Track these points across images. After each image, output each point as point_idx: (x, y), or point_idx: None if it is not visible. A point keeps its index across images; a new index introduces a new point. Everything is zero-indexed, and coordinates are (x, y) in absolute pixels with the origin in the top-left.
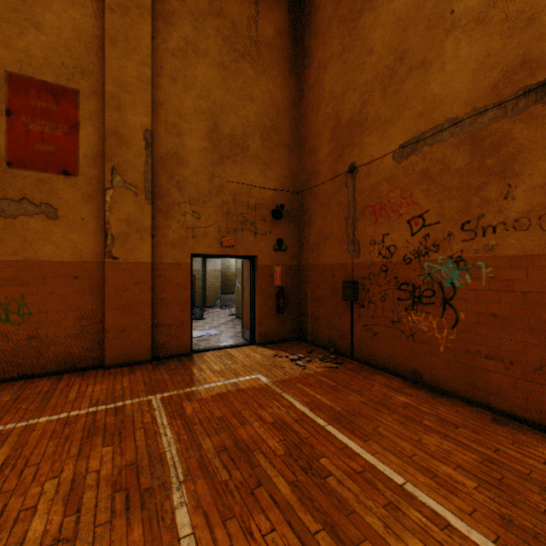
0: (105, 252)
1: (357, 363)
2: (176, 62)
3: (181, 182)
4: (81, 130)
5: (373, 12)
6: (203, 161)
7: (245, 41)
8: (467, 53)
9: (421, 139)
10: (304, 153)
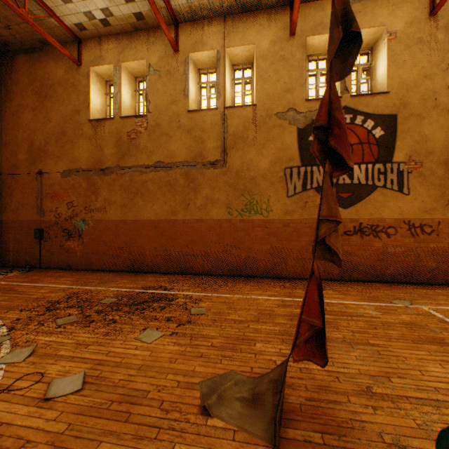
0: None
1: (43, 269)
2: None
3: None
4: None
5: (52, 103)
6: None
7: None
8: (87, 148)
9: (72, 171)
10: (8, 151)
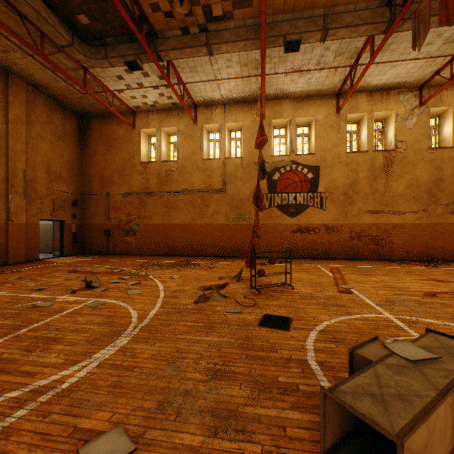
0: (9, 218)
1: (110, 255)
2: (34, 142)
3: (36, 190)
4: None
5: (116, 150)
6: (45, 182)
7: (61, 133)
8: (139, 179)
9: (129, 194)
10: (86, 180)
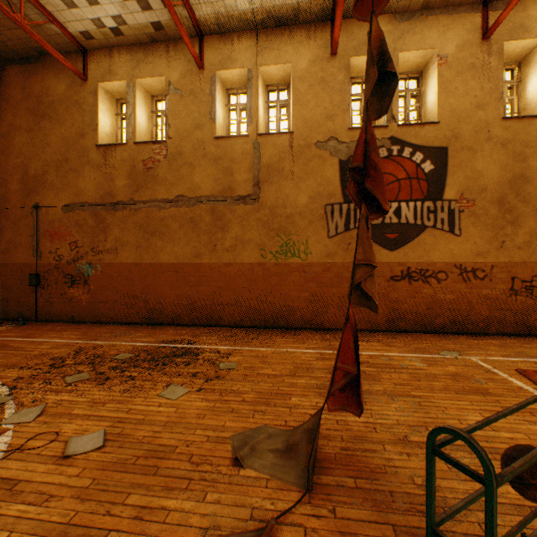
0: None
1: (41, 322)
2: None
3: None
4: None
5: (51, 124)
6: None
7: None
8: (94, 178)
9: (76, 206)
10: None
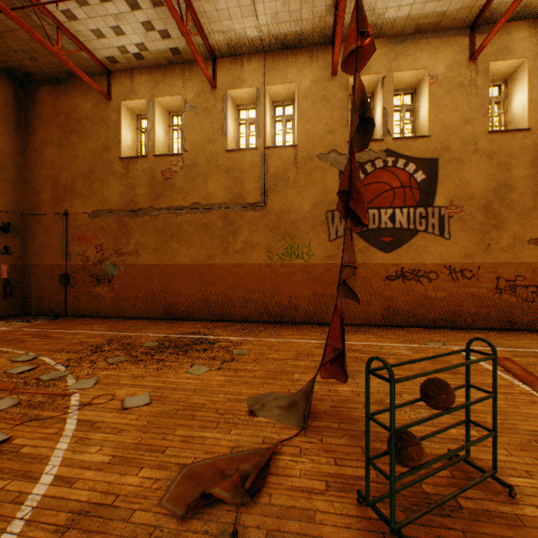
0: None
1: (70, 317)
2: None
3: None
4: None
5: (79, 138)
6: None
7: None
8: (118, 187)
9: (102, 212)
10: (30, 190)
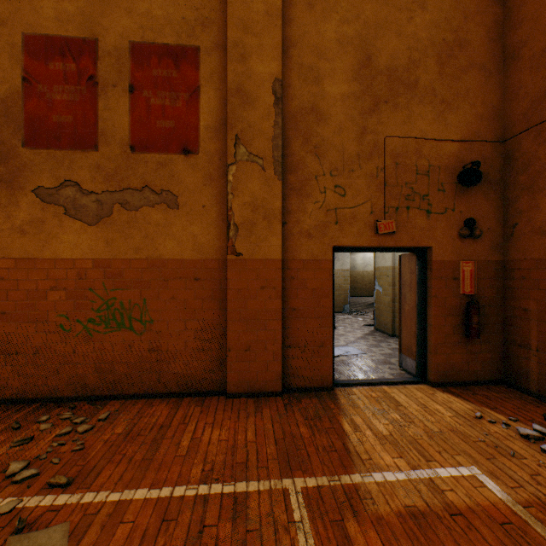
0: (227, 246)
1: None
2: None
3: (319, 147)
4: (201, 96)
5: None
6: (349, 112)
7: None
8: None
9: None
10: (519, 70)
